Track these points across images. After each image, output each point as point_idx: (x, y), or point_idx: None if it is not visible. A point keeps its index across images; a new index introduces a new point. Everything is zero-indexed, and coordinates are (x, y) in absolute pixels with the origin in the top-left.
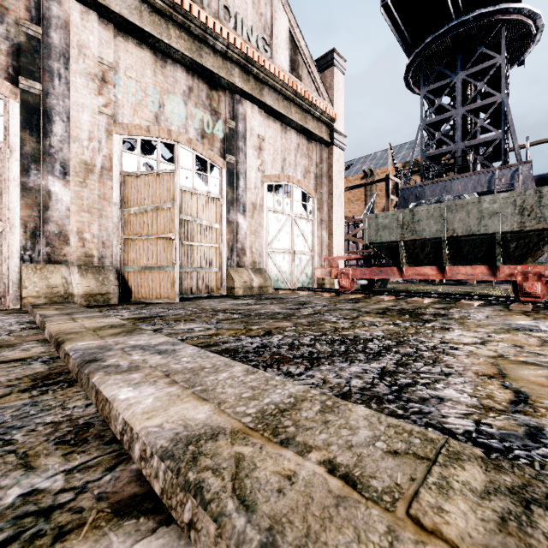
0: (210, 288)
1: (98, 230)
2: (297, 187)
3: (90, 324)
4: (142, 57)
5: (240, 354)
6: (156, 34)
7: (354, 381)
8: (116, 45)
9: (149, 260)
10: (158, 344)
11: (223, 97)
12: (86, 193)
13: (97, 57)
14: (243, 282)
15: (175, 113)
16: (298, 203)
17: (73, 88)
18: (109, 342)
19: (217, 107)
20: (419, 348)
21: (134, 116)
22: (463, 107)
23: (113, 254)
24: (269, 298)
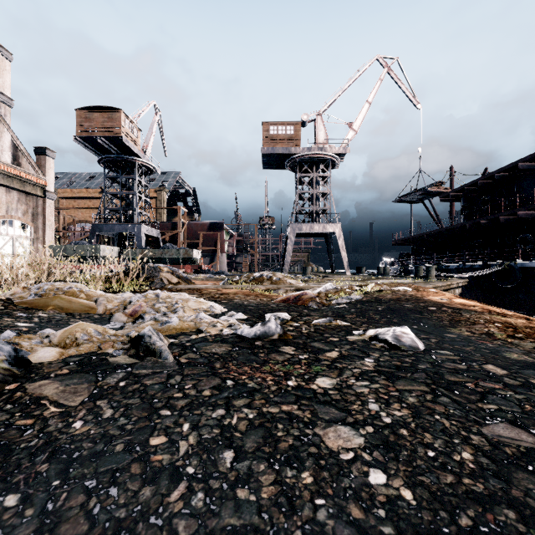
0: None
1: None
2: (18, 221)
3: None
4: None
5: None
6: None
7: None
8: None
9: None
10: None
11: None
12: None
13: None
14: None
15: None
16: (19, 229)
17: None
18: None
19: None
20: None
21: None
22: (122, 192)
23: None
24: None
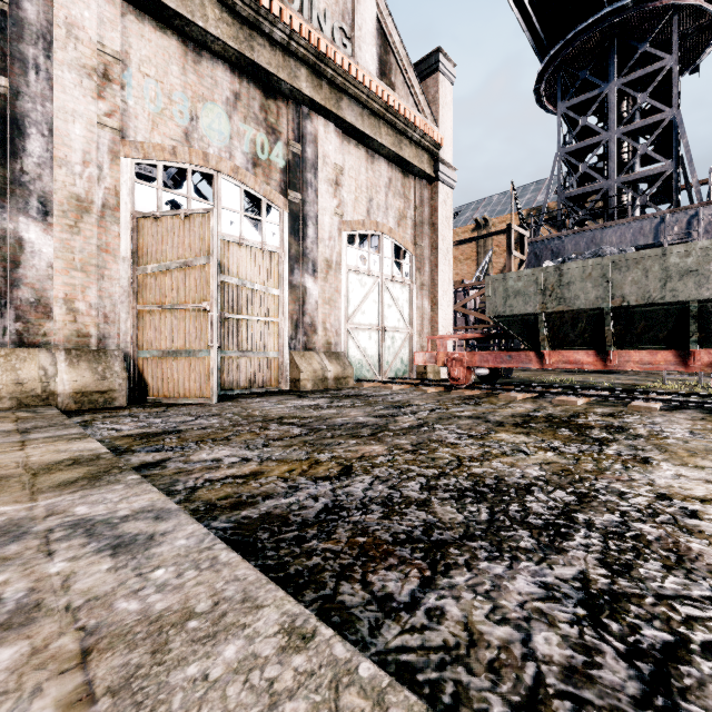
0: (265, 381)
1: (97, 298)
2: (389, 239)
3: (40, 457)
4: (165, 47)
5: (290, 532)
6: (185, 13)
7: (540, 635)
8: (125, 27)
9: (173, 342)
10: (129, 517)
11: (285, 109)
12: (79, 242)
13: (95, 43)
14: (313, 371)
15: (214, 129)
16: (390, 260)
17: (58, 87)
18: (35, 511)
19: (276, 123)
20: (627, 514)
21: (152, 131)
22: (618, 128)
23: (121, 333)
24: (349, 395)
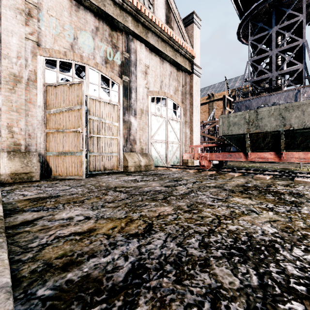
0: (111, 167)
1: (25, 125)
2: (170, 100)
3: None
4: (61, 2)
5: (99, 305)
6: None
7: None
8: None
9: (64, 147)
10: None
11: (121, 36)
12: (15, 97)
13: None
14: (134, 162)
15: (85, 44)
16: (171, 110)
17: (3, 18)
18: None
19: (116, 43)
20: None
21: (54, 43)
22: (277, 49)
23: (37, 143)
24: (151, 174)
